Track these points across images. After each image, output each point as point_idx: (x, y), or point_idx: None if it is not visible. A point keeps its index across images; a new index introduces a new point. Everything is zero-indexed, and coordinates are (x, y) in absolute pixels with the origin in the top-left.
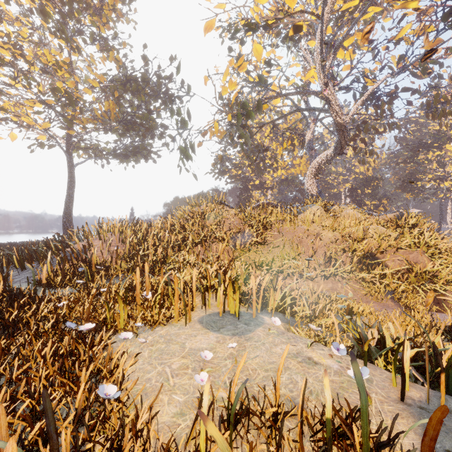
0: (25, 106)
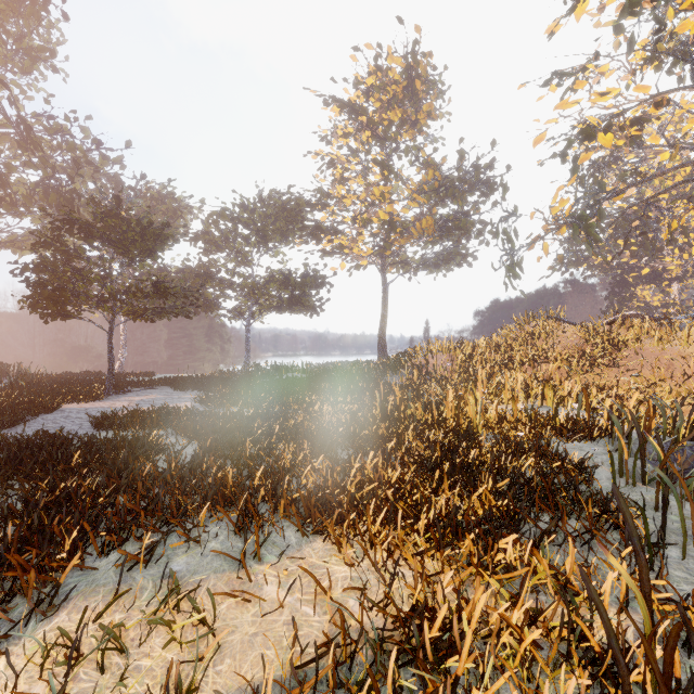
0: (357, 240)
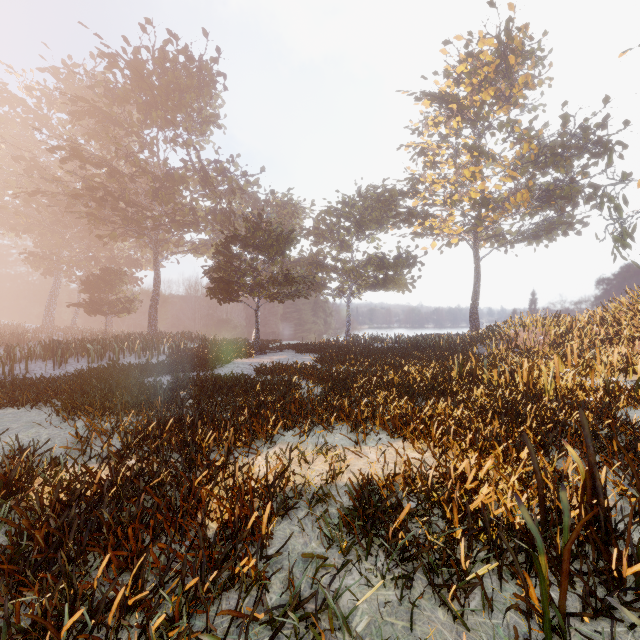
0: (447, 221)
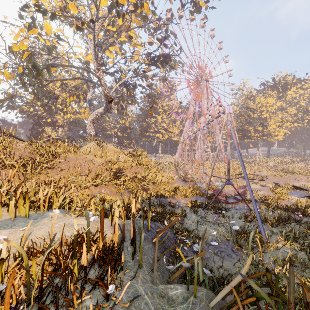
0: None
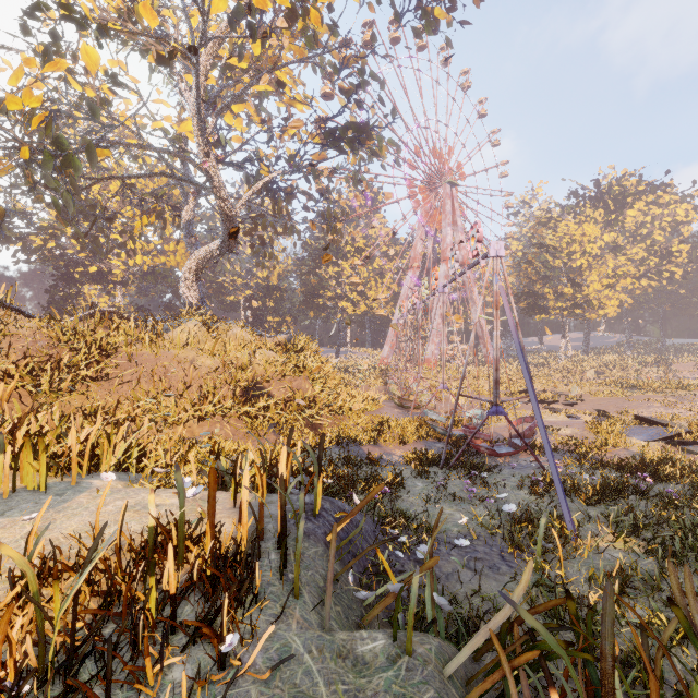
0: None
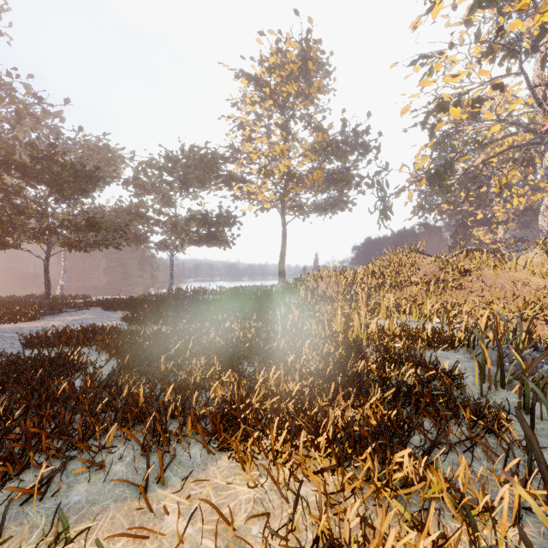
0: (261, 188)
